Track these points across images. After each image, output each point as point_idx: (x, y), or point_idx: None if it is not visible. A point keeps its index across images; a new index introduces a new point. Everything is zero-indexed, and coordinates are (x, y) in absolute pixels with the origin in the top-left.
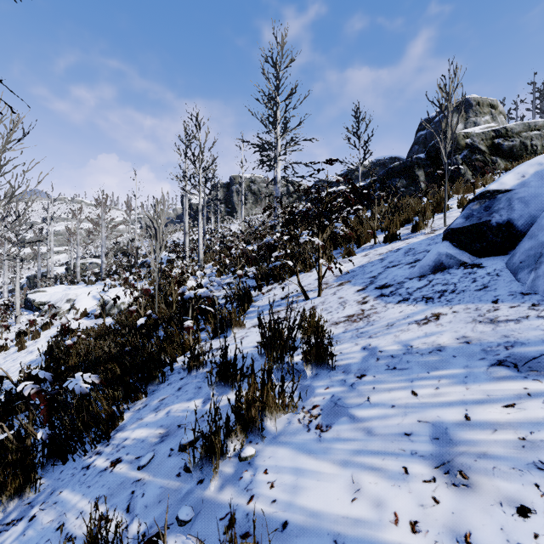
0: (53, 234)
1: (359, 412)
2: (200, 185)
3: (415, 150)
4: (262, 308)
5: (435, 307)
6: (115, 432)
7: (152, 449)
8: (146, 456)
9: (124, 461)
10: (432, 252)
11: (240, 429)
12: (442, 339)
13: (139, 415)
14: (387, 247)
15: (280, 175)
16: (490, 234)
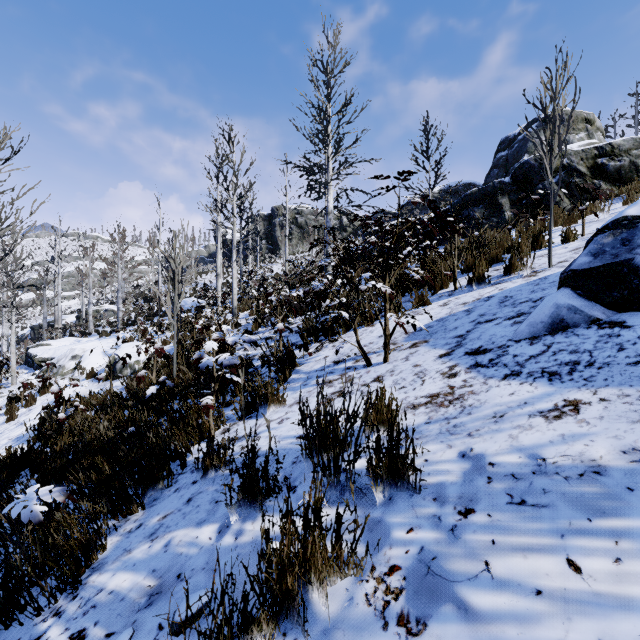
0: (60, 276)
1: (474, 597)
2: (233, 216)
3: (494, 175)
4: (308, 375)
5: (567, 389)
6: (89, 572)
7: (132, 619)
8: (119, 639)
9: (88, 638)
10: (546, 303)
11: (266, 618)
12: (596, 450)
13: (128, 543)
14: (472, 294)
15: (331, 204)
16: (635, 278)
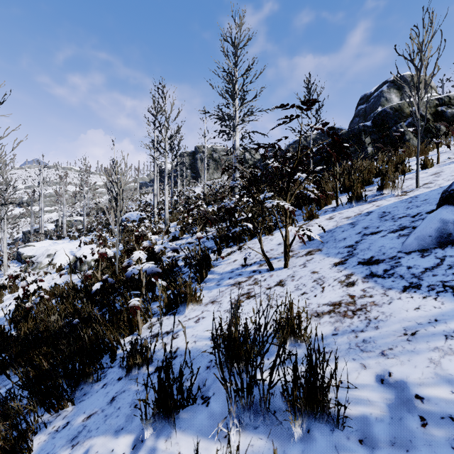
0: (43, 195)
1: None
2: (165, 152)
3: (356, 122)
4: (221, 276)
5: None
6: None
7: None
8: None
9: None
10: (431, 218)
11: None
12: None
13: (52, 445)
14: (353, 210)
15: (238, 143)
16: None
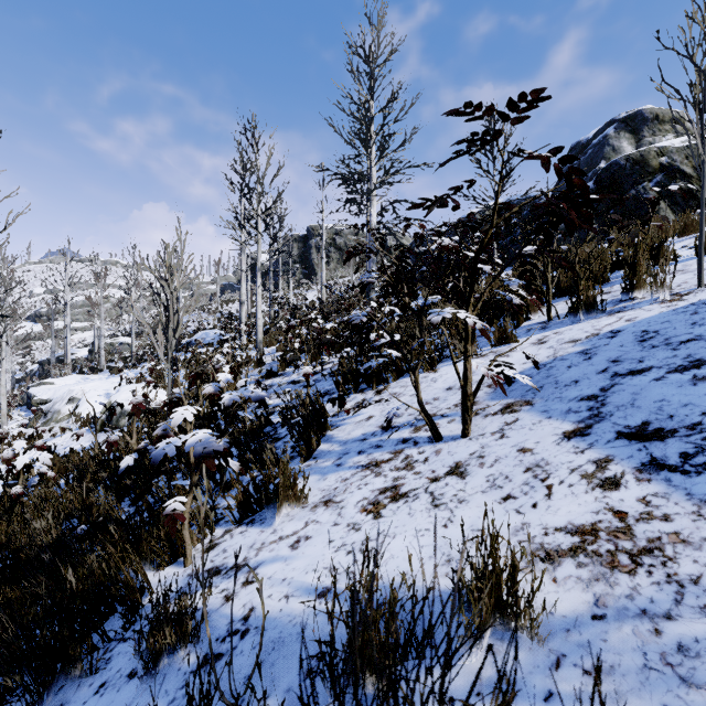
0: (69, 305)
1: None
2: (258, 233)
3: (563, 186)
4: (344, 447)
5: None
6: None
7: None
8: None
9: None
10: None
11: None
12: None
13: None
14: (582, 327)
15: (375, 218)
16: None
